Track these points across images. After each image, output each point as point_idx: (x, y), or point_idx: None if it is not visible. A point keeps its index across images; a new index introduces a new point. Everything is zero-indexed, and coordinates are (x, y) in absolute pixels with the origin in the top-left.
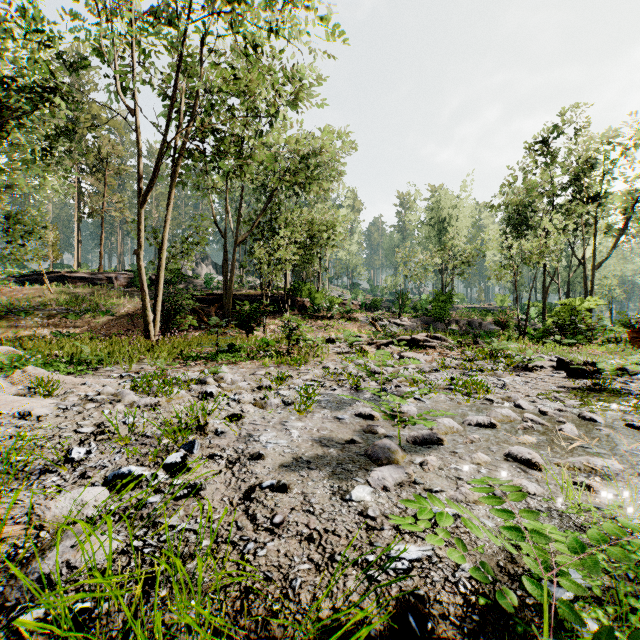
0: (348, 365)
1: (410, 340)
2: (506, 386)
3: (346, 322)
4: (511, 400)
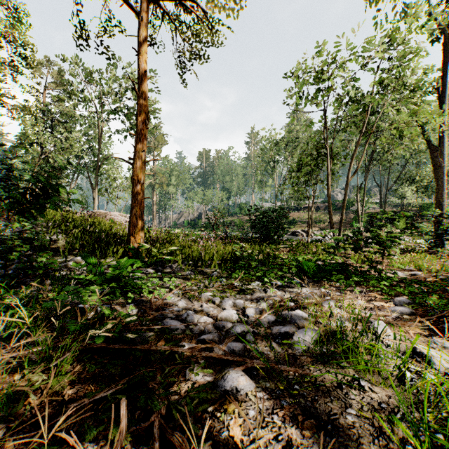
0: None
1: None
2: None
3: None
4: None
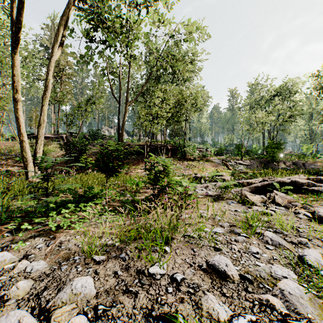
0: (276, 273)
1: (290, 183)
2: None
3: (204, 163)
4: None
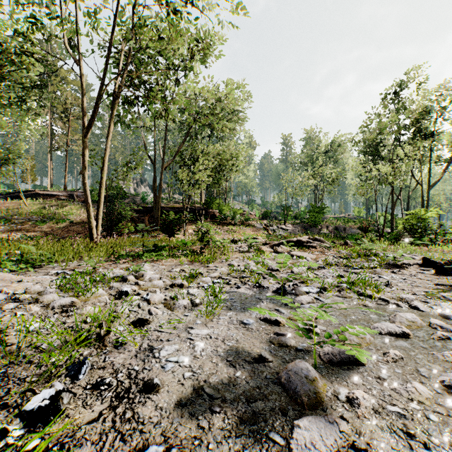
0: (249, 263)
1: (296, 241)
2: (390, 284)
3: (245, 227)
4: (404, 300)
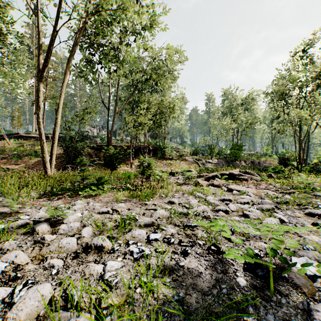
0: (191, 200)
1: (229, 174)
2: None
3: (180, 161)
4: None
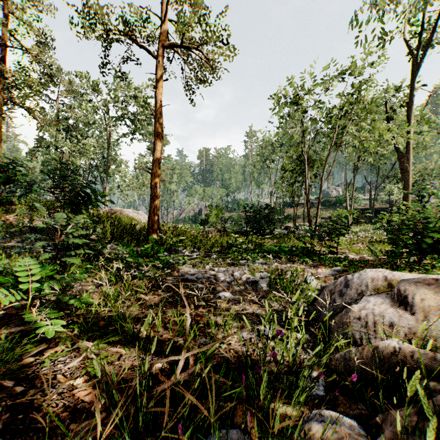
0: None
1: None
2: None
3: None
4: None
